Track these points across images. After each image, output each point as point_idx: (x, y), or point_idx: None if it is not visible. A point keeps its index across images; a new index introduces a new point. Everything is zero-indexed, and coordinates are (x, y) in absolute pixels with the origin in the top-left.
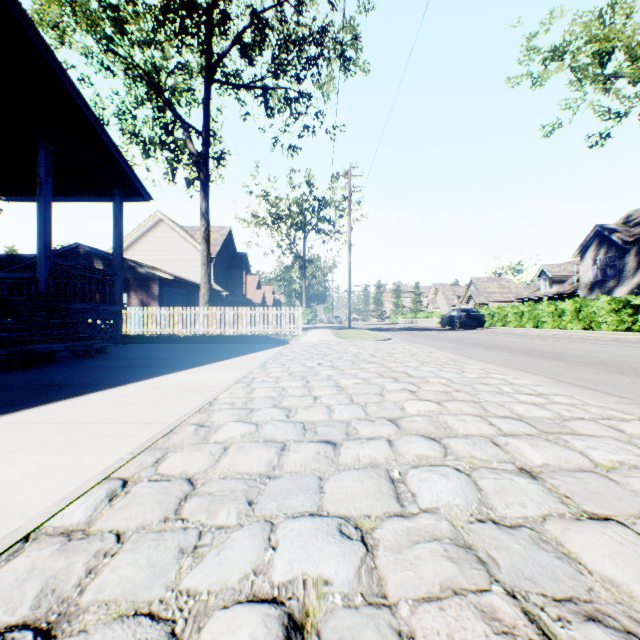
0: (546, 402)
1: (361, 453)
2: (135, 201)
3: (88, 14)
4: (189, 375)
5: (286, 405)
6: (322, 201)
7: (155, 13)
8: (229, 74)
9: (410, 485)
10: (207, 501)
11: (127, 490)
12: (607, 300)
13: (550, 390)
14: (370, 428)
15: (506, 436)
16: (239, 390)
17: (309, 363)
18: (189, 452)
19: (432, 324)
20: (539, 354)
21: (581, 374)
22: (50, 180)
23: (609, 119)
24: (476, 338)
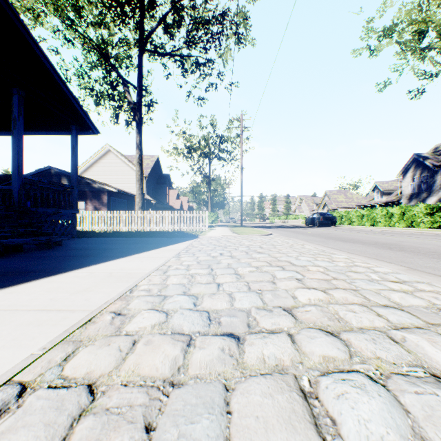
0: (413, 290)
1: (265, 351)
2: (87, 134)
3: (54, 0)
4: (120, 263)
5: (194, 292)
6: (222, 137)
7: (102, 0)
8: (156, 45)
9: (327, 404)
10: (99, 425)
11: (18, 403)
12: (424, 206)
13: (410, 277)
14: (269, 319)
15: (399, 330)
16: (157, 277)
17: (213, 253)
18: (99, 347)
19: (298, 223)
20: (384, 246)
21: (425, 262)
22: (22, 117)
23: (424, 79)
24: (333, 233)
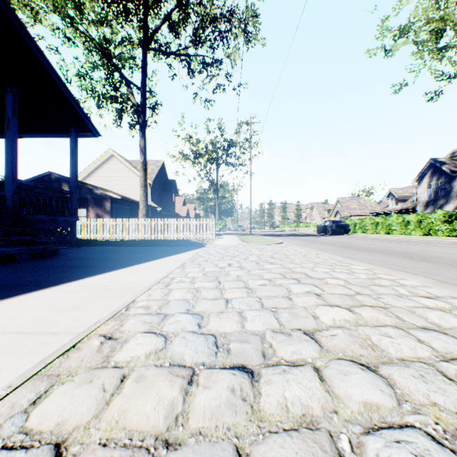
0: (451, 307)
1: (287, 394)
2: (87, 137)
3: None
4: (118, 275)
5: (199, 310)
6: (230, 142)
7: None
8: (160, 43)
9: None
10: None
11: None
12: (442, 213)
13: (442, 292)
14: (289, 346)
15: (450, 361)
16: (157, 291)
17: (221, 263)
18: (78, 384)
19: (310, 231)
20: (404, 255)
21: (454, 274)
22: (16, 117)
23: (442, 80)
24: (347, 242)
